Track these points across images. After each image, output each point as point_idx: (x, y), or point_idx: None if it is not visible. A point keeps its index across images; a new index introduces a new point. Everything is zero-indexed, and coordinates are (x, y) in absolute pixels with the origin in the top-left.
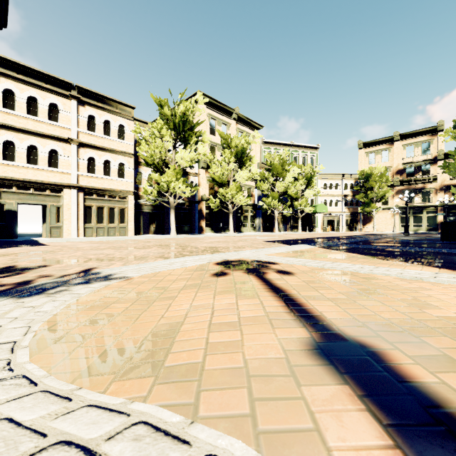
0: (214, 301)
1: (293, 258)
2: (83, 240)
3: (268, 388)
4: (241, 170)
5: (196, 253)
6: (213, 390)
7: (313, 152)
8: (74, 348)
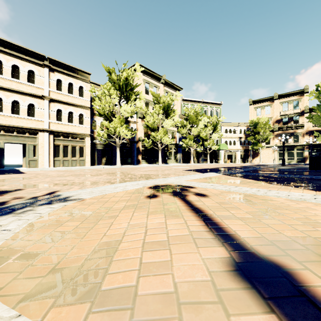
0: (147, 220)
1: (206, 183)
2: (52, 169)
3: (198, 317)
4: (167, 119)
5: (134, 179)
6: (145, 319)
7: (218, 107)
8: (26, 266)
